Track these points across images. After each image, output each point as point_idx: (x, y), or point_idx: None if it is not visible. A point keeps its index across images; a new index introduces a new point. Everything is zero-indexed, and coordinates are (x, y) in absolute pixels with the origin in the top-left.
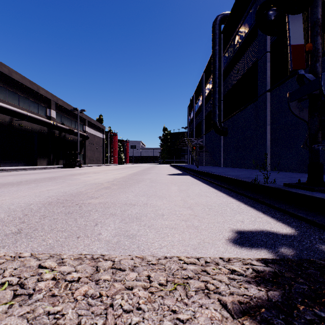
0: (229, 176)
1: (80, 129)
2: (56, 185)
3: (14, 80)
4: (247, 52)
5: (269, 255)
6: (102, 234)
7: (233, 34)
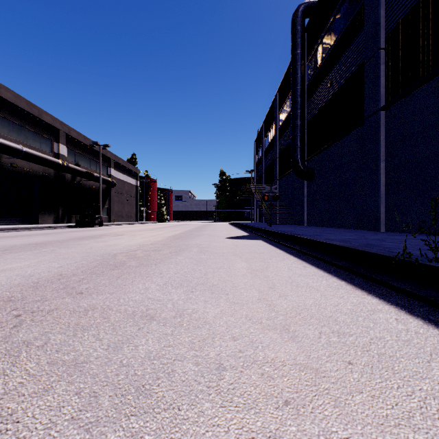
0: (334, 242)
1: (103, 172)
2: (32, 258)
3: (3, 100)
4: (346, 53)
5: None
6: None
7: (323, 30)
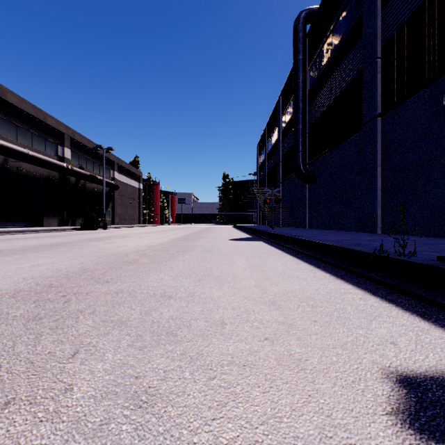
0: (327, 242)
1: (106, 175)
2: (53, 256)
3: (9, 105)
4: (345, 60)
5: None
6: (74, 392)
7: (324, 37)
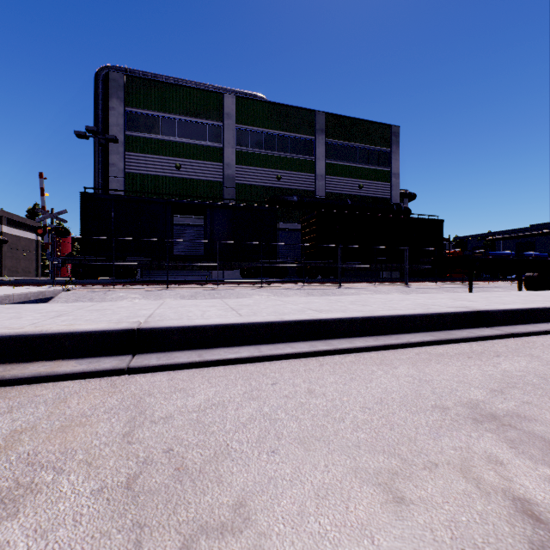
0: None
1: None
2: None
3: None
4: None
5: None
6: None
7: None
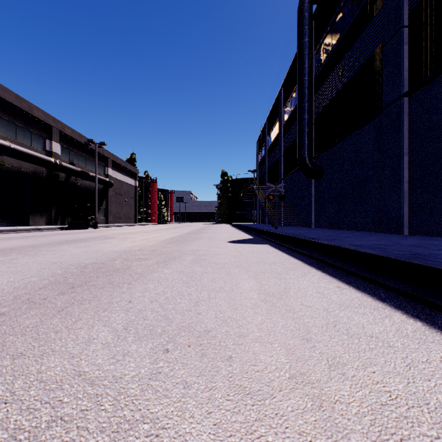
0: (370, 251)
1: (100, 172)
2: None
3: None
4: (360, 37)
5: None
6: None
7: (334, 15)
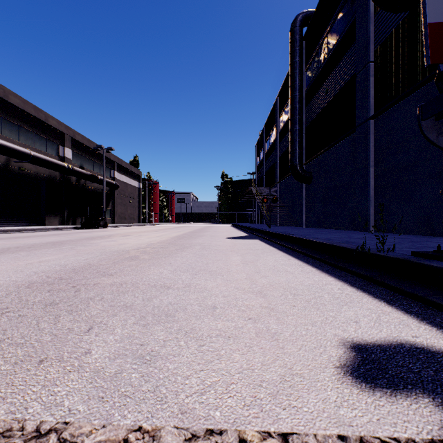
0: (318, 240)
1: (107, 175)
2: (58, 253)
3: (12, 106)
4: (340, 63)
5: (442, 416)
6: (92, 354)
7: (320, 39)
